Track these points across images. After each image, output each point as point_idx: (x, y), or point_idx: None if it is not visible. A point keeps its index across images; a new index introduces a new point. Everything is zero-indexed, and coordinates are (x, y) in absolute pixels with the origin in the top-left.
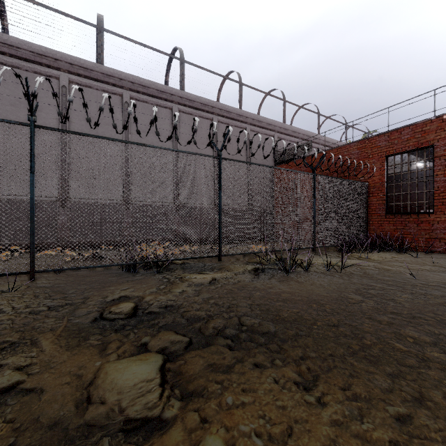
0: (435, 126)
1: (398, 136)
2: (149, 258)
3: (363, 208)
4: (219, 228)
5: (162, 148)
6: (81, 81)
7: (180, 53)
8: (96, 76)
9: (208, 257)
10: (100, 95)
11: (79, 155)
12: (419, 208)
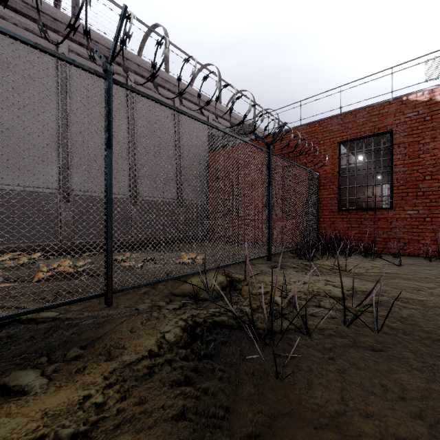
0: (394, 109)
1: (352, 119)
2: None
3: (314, 202)
4: (106, 233)
5: None
6: None
7: None
8: None
9: (73, 302)
10: None
11: None
12: (342, 205)
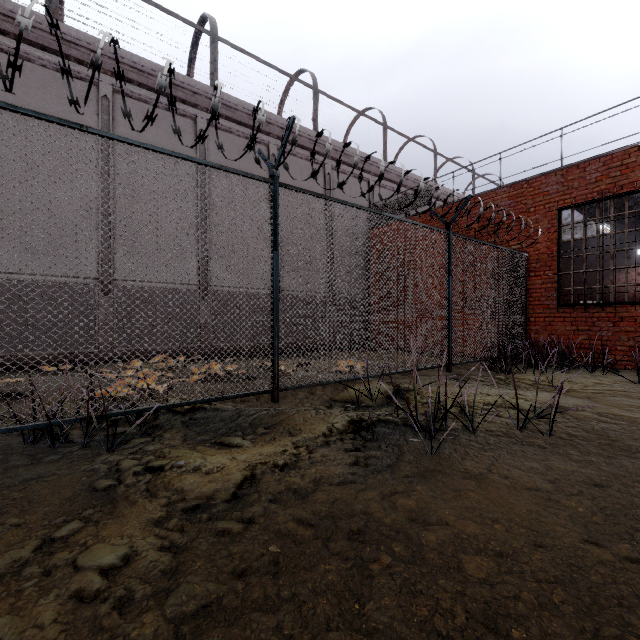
0: None
1: (579, 175)
2: (90, 409)
3: (520, 295)
4: (272, 333)
5: (131, 141)
6: (9, 45)
7: (211, 23)
8: (41, 39)
9: (247, 395)
10: (49, 78)
11: (2, 189)
12: (579, 298)
